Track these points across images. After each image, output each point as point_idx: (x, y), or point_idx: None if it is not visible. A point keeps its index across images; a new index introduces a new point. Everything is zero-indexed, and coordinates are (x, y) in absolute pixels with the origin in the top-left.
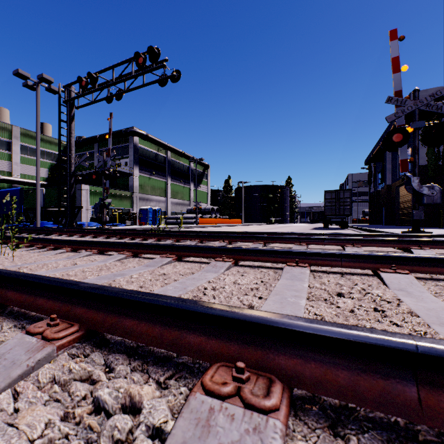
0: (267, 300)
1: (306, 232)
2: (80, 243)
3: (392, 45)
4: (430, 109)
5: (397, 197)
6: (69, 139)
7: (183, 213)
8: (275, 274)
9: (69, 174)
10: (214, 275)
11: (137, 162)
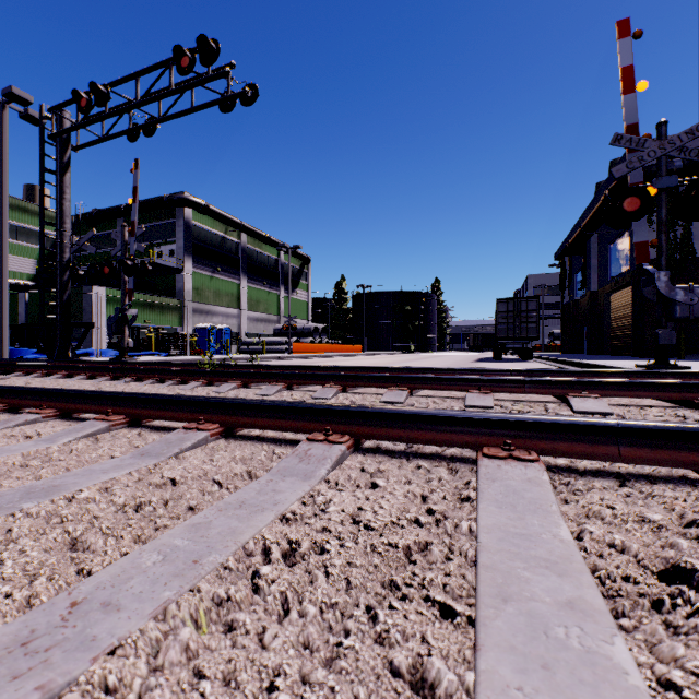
0: (484, 647)
1: (482, 368)
2: (25, 393)
3: (621, 46)
4: (686, 155)
5: (607, 310)
6: (59, 202)
7: (268, 335)
8: (459, 481)
9: (60, 265)
10: (301, 490)
11: (190, 251)
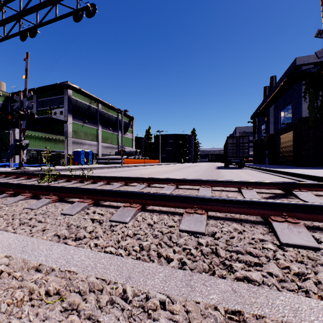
0: None
1: (246, 180)
2: None
3: None
4: None
5: (278, 143)
6: None
7: (112, 155)
8: None
9: None
10: None
11: (71, 112)
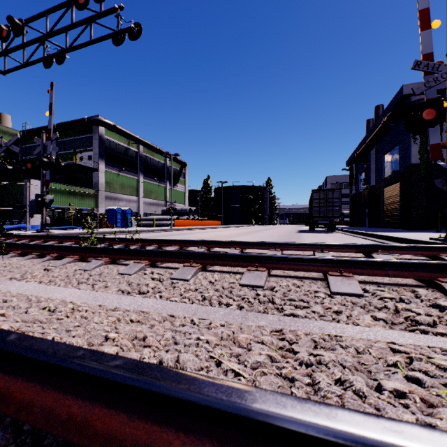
0: None
1: (321, 243)
2: None
3: None
4: None
5: (382, 198)
6: None
7: (158, 214)
8: None
9: None
10: None
11: (103, 156)
